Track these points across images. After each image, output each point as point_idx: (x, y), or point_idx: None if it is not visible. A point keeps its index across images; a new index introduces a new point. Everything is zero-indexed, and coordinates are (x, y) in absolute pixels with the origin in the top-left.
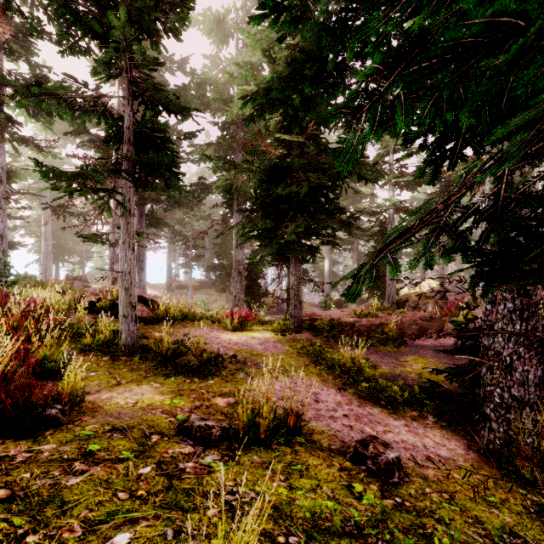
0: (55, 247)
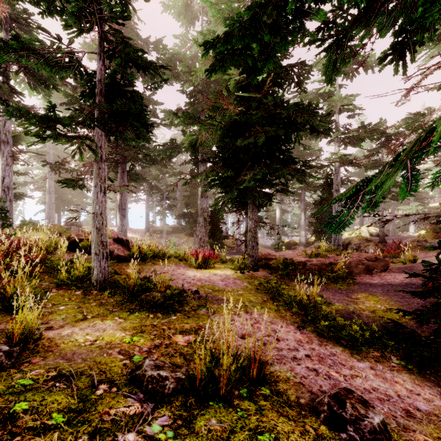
0: (57, 199)
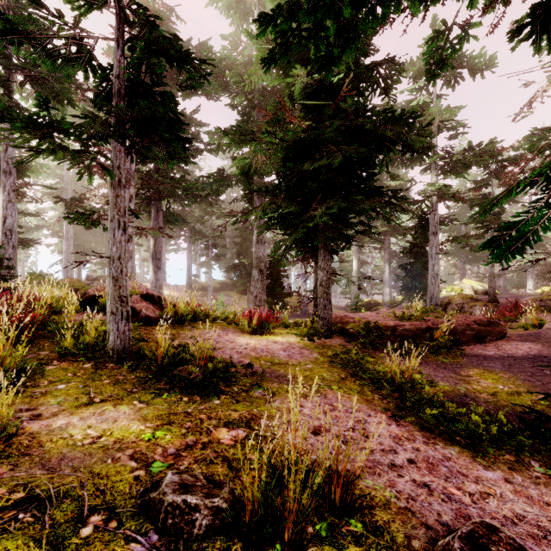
0: (77, 248)
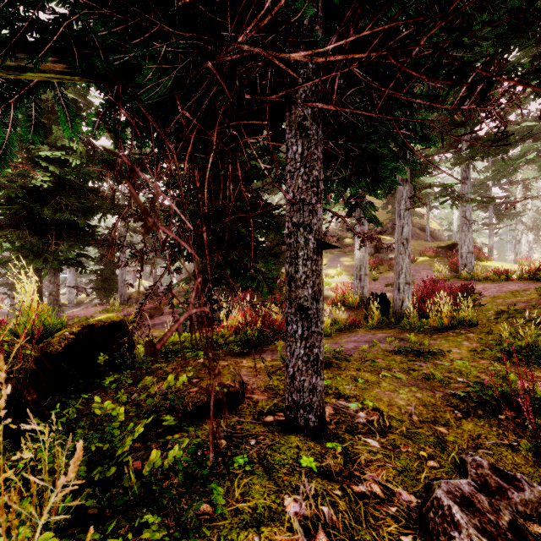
0: None
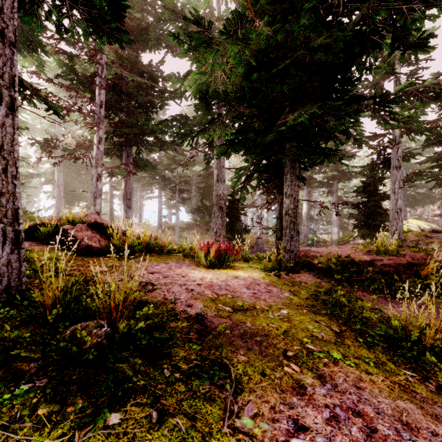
0: (68, 194)
